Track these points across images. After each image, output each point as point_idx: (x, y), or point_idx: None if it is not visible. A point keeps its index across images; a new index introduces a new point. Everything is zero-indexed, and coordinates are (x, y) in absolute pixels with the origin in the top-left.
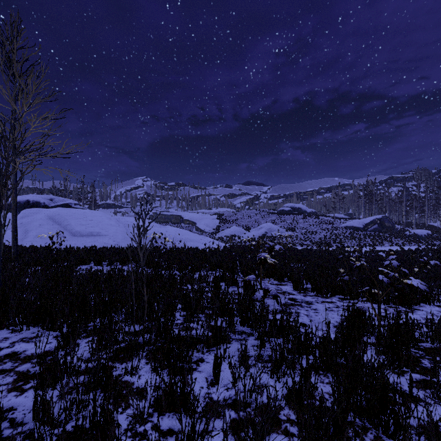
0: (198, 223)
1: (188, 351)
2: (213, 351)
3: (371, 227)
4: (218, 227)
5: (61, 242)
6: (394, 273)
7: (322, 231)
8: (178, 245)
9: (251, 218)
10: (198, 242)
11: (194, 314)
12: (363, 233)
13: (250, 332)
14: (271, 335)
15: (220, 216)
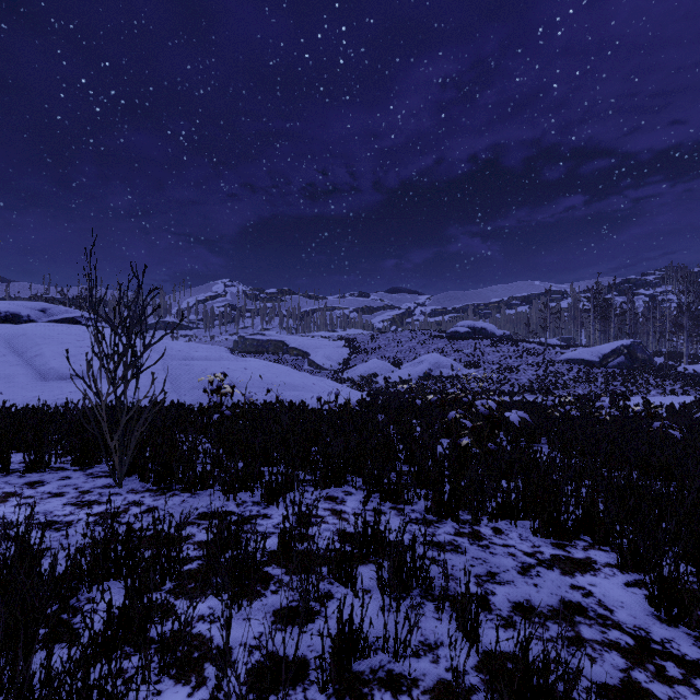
0: (313, 354)
1: None
2: None
3: (614, 360)
4: (347, 360)
5: None
6: None
7: (529, 367)
8: (265, 398)
9: (402, 345)
10: (308, 391)
11: None
12: (601, 371)
13: None
14: None
15: (351, 341)
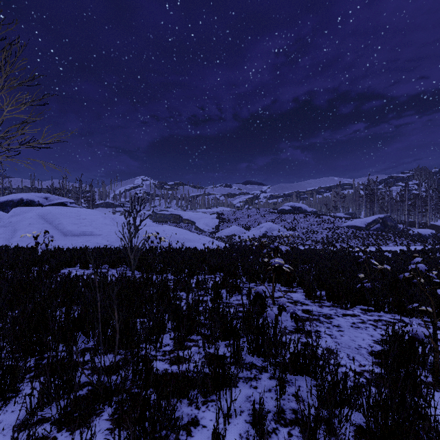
0: (198, 222)
1: (174, 411)
2: (212, 403)
3: (374, 226)
4: (218, 226)
5: (49, 243)
6: (419, 279)
7: (324, 230)
8: (176, 245)
9: (251, 217)
10: (197, 242)
11: (188, 336)
12: (365, 232)
13: (262, 365)
14: (292, 372)
15: (220, 215)
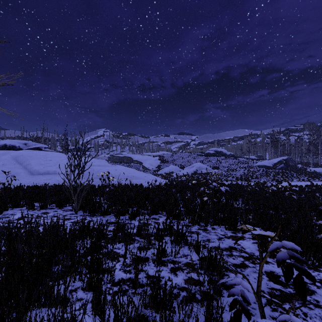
0: (144, 163)
1: None
2: None
3: (279, 165)
4: (159, 165)
5: (12, 181)
6: None
7: (241, 169)
8: (125, 182)
9: (184, 159)
10: (143, 179)
11: None
12: (273, 170)
13: None
14: None
15: (161, 157)
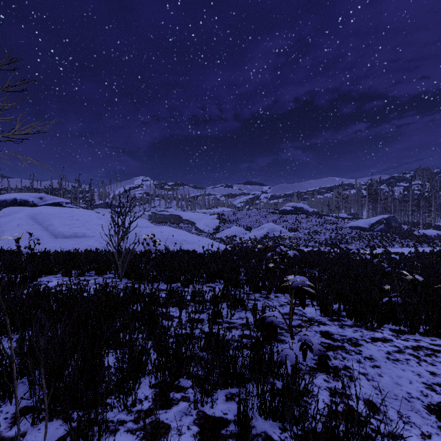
0: (198, 223)
1: None
2: None
3: (377, 227)
4: (218, 227)
5: (35, 245)
6: None
7: (327, 231)
8: (173, 248)
9: (251, 217)
10: (196, 244)
11: (176, 380)
12: (369, 233)
13: (280, 438)
14: None
15: (220, 215)
